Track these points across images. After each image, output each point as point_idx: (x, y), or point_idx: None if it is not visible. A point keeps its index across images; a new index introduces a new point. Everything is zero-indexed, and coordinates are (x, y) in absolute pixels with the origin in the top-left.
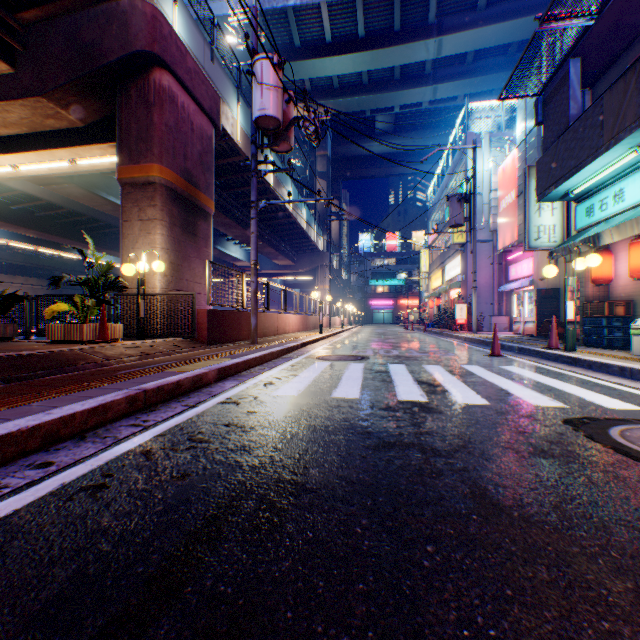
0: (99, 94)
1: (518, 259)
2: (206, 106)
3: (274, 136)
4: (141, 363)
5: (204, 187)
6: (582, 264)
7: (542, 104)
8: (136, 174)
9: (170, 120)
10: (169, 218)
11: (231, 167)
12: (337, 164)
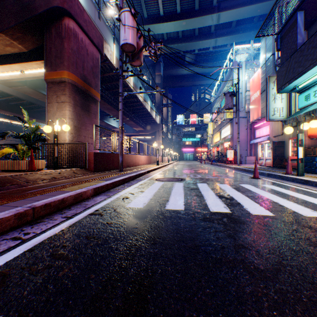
0: (34, 32)
1: (260, 126)
2: (95, 41)
3: (132, 56)
4: (48, 184)
5: (94, 86)
6: (307, 126)
7: (280, 39)
8: (55, 76)
9: (74, 47)
10: (73, 101)
11: (111, 78)
12: (166, 79)
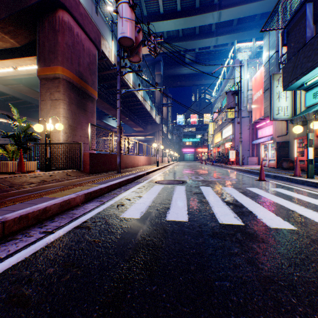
0: (27, 26)
1: (263, 126)
2: (92, 37)
3: (130, 52)
4: (35, 189)
5: (91, 83)
6: (317, 125)
7: (286, 33)
8: (48, 72)
9: (69, 41)
10: (68, 99)
11: (109, 76)
12: (166, 79)
